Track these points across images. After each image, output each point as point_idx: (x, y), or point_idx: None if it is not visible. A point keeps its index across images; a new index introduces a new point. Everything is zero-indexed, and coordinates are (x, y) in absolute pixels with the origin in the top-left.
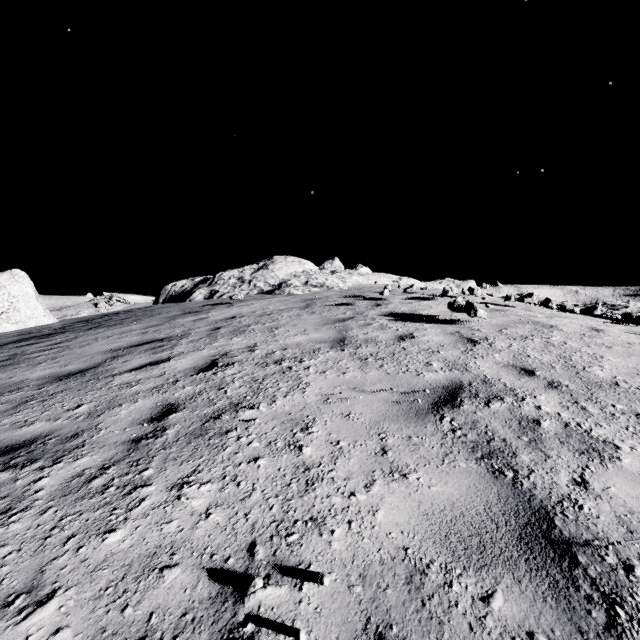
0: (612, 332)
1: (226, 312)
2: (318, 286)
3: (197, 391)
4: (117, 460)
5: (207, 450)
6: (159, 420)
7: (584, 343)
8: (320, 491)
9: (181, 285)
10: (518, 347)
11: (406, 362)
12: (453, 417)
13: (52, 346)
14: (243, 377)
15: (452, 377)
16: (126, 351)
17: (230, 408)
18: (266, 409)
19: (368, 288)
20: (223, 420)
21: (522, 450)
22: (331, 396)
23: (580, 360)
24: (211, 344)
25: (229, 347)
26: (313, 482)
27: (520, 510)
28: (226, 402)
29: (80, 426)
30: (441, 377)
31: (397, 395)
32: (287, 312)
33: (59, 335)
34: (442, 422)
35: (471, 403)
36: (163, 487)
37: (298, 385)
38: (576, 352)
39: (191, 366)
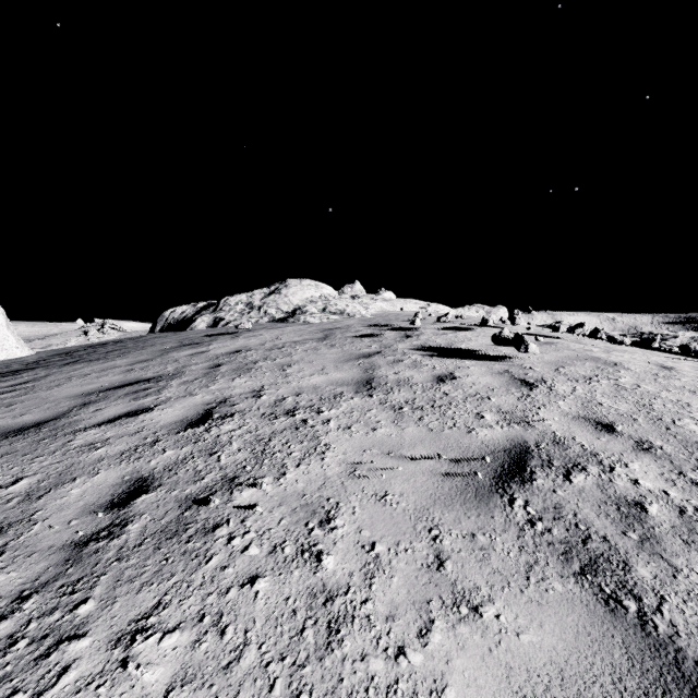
0: (685, 370)
1: (230, 344)
2: (337, 313)
3: (181, 457)
4: (44, 582)
5: (182, 562)
6: (121, 506)
7: (661, 386)
8: (350, 645)
9: (181, 311)
10: (584, 392)
11: (451, 413)
12: (527, 499)
13: (14, 387)
14: (244, 435)
15: (513, 435)
16: (101, 395)
17: (222, 485)
18: (271, 487)
19: (394, 316)
20: (211, 506)
21: (635, 557)
22: (359, 465)
23: (665, 410)
24: (207, 387)
25: (229, 391)
26: (339, 626)
27: (670, 685)
28: (218, 475)
29: (8, 516)
30: (499, 435)
31: (446, 463)
32: (302, 345)
33: (27, 372)
34: (513, 508)
35: (546, 476)
36: (103, 640)
37: (315, 448)
38: (656, 398)
39: (178, 418)
